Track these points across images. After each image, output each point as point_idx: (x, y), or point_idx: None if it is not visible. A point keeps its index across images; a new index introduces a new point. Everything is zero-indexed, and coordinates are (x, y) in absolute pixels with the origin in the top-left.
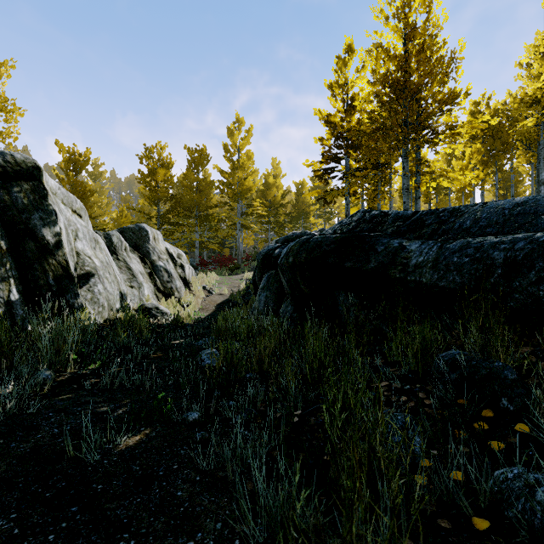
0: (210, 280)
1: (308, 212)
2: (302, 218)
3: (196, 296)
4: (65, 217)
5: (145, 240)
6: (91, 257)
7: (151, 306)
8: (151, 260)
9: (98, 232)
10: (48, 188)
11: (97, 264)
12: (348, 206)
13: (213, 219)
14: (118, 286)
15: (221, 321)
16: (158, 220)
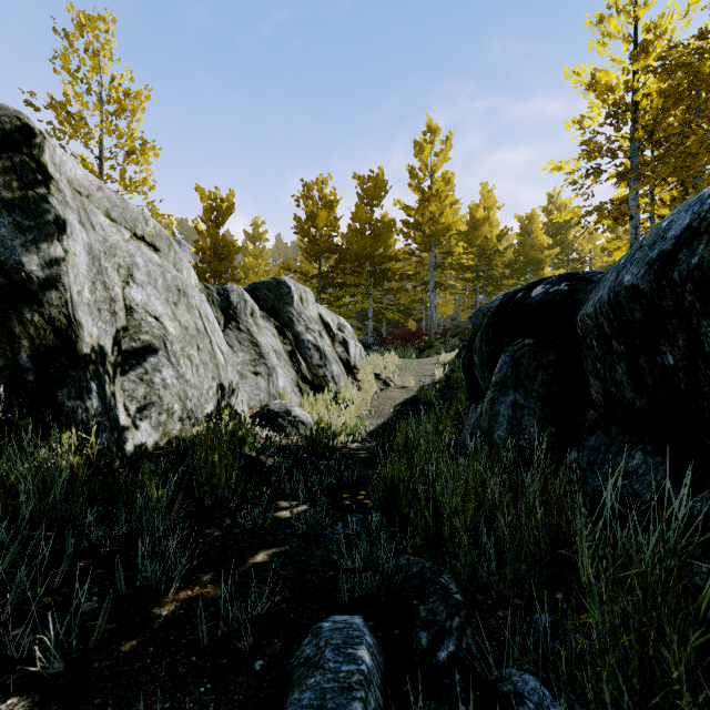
0: (387, 364)
1: (540, 261)
2: (529, 271)
3: (363, 389)
4: (100, 237)
5: (287, 300)
6: (160, 319)
7: (279, 408)
8: (295, 332)
9: (208, 286)
10: (63, 178)
11: (170, 331)
12: (635, 232)
13: (393, 275)
14: (216, 371)
15: (401, 445)
16: (319, 282)
